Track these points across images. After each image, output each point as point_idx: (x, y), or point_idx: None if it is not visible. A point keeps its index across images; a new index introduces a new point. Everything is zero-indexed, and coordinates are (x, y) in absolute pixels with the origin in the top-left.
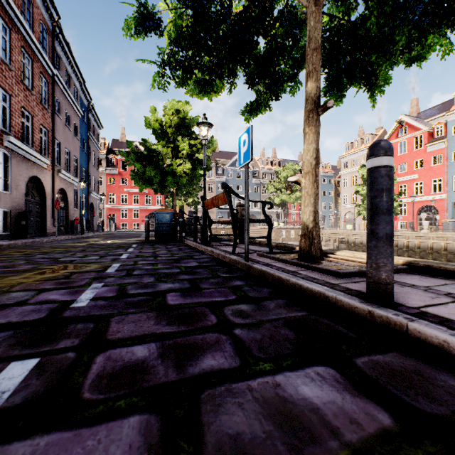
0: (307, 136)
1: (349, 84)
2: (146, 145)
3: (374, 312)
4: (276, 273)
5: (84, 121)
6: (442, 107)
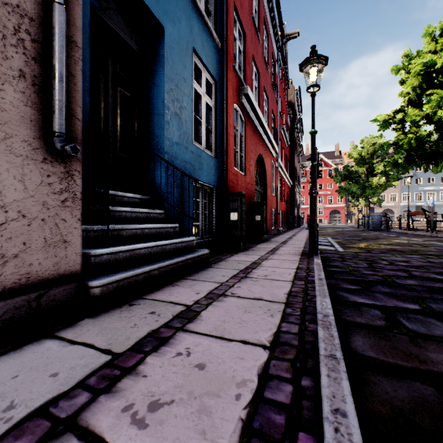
0: None
1: None
2: (348, 169)
3: None
4: (440, 234)
5: None
6: None
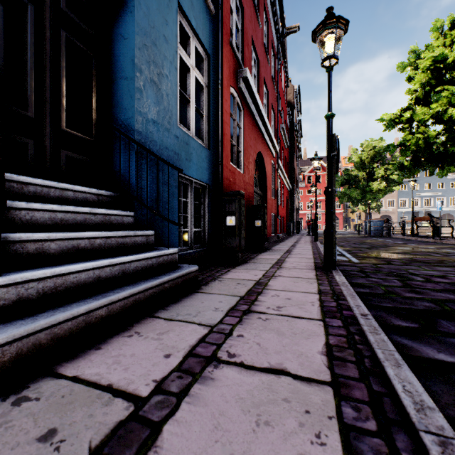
0: None
1: None
2: (348, 173)
3: None
4: (449, 241)
5: None
6: None
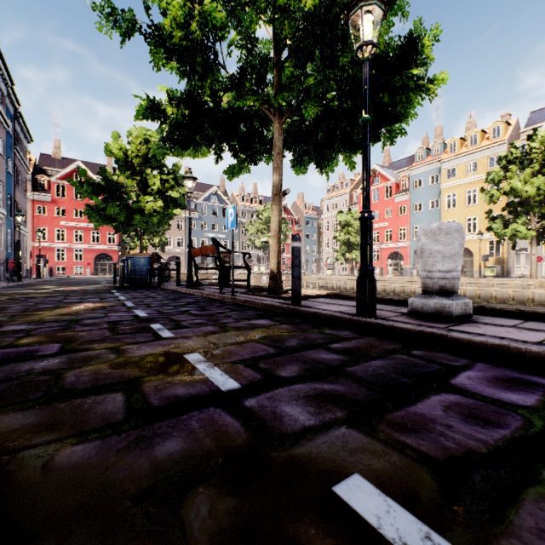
0: (273, 211)
1: (310, 161)
2: (106, 175)
3: (290, 307)
4: (252, 300)
5: (9, 132)
6: (408, 161)
